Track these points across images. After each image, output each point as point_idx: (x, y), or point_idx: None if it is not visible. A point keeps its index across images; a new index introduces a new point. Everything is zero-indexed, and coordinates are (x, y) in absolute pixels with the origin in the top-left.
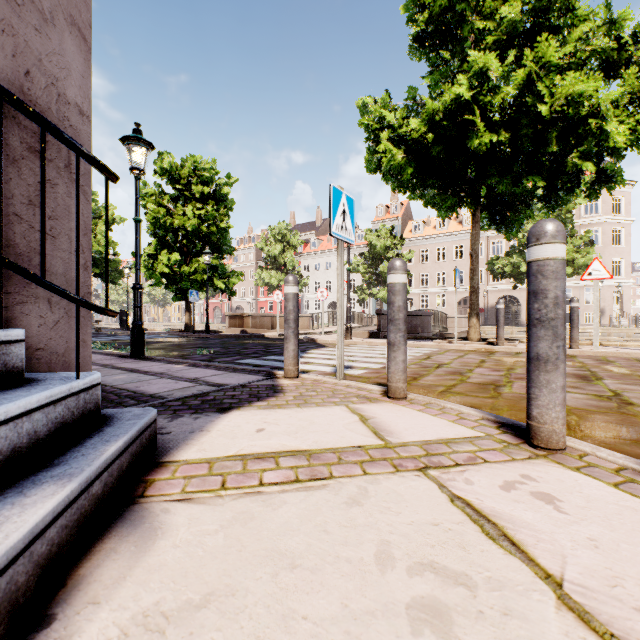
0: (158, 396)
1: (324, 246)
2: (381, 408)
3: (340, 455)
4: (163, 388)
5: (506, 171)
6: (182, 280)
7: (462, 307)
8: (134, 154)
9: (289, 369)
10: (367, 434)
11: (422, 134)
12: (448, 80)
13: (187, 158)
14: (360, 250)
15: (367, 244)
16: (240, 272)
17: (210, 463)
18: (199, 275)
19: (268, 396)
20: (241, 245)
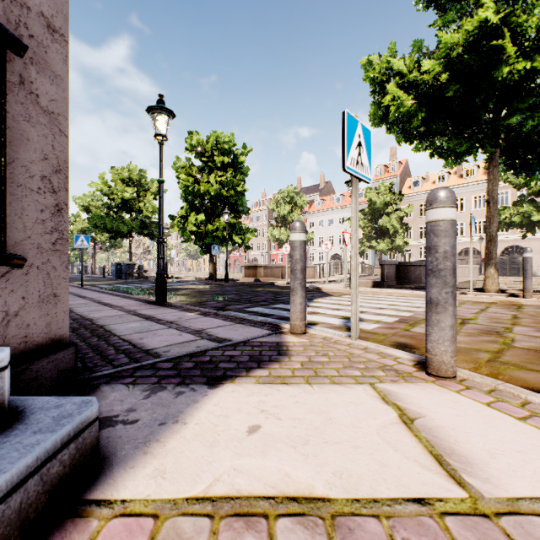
0: (154, 353)
1: (327, 205)
2: (425, 394)
3: (392, 530)
4: (164, 341)
5: (537, 105)
6: (206, 237)
7: (463, 257)
8: (157, 122)
9: (295, 324)
10: (424, 461)
11: (435, 76)
12: (463, 18)
13: (211, 135)
14: (360, 207)
15: (366, 201)
16: (254, 229)
17: (157, 519)
18: (220, 232)
19: (270, 360)
20: (256, 208)
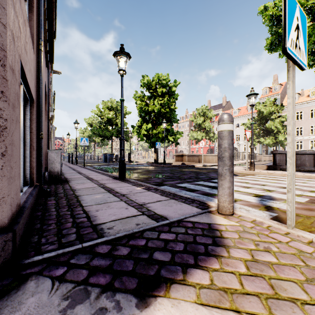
0: (99, 229)
1: None
2: None
3: None
4: (112, 215)
5: None
6: (152, 137)
7: None
8: (119, 61)
9: (224, 206)
10: None
11: None
12: None
13: (155, 76)
14: (250, 116)
15: (255, 112)
16: (181, 132)
17: None
18: (160, 134)
19: (207, 253)
20: (182, 120)
